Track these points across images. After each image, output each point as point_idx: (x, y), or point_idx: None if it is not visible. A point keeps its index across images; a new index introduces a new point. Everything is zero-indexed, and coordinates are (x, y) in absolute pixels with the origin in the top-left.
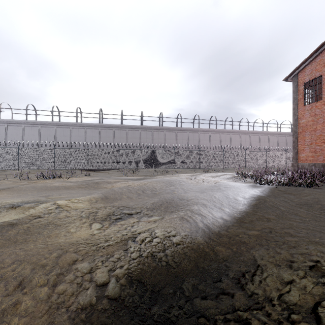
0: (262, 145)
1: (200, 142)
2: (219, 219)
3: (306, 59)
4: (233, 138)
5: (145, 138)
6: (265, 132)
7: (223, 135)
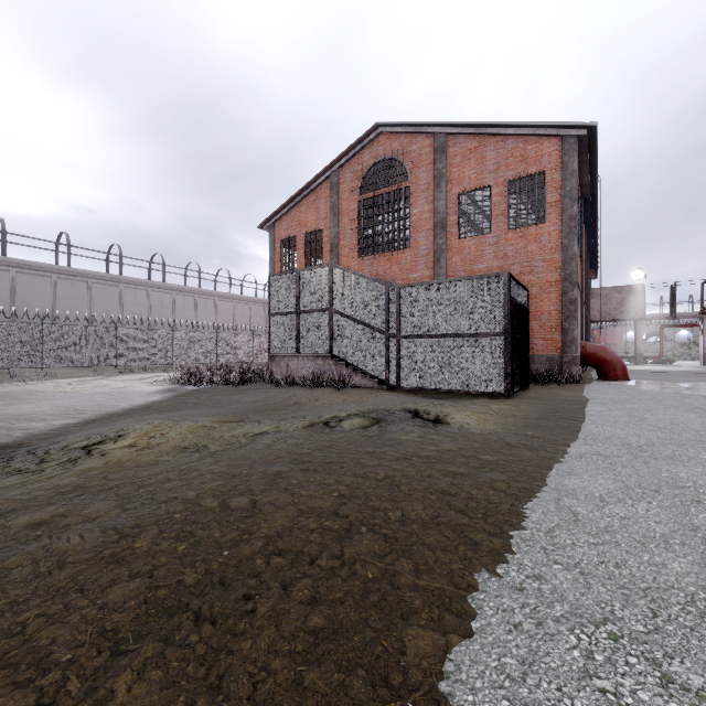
0: (255, 322)
1: (124, 309)
2: (59, 424)
3: (282, 207)
4: (201, 306)
5: None
6: (260, 300)
7: (181, 297)
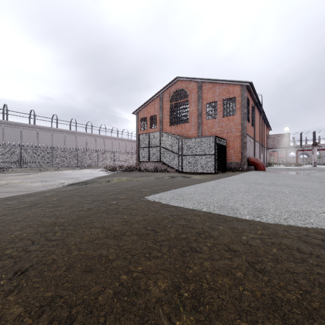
0: (128, 149)
1: (77, 144)
2: (89, 179)
3: (141, 106)
4: (106, 142)
5: (12, 135)
6: (130, 139)
7: (98, 139)
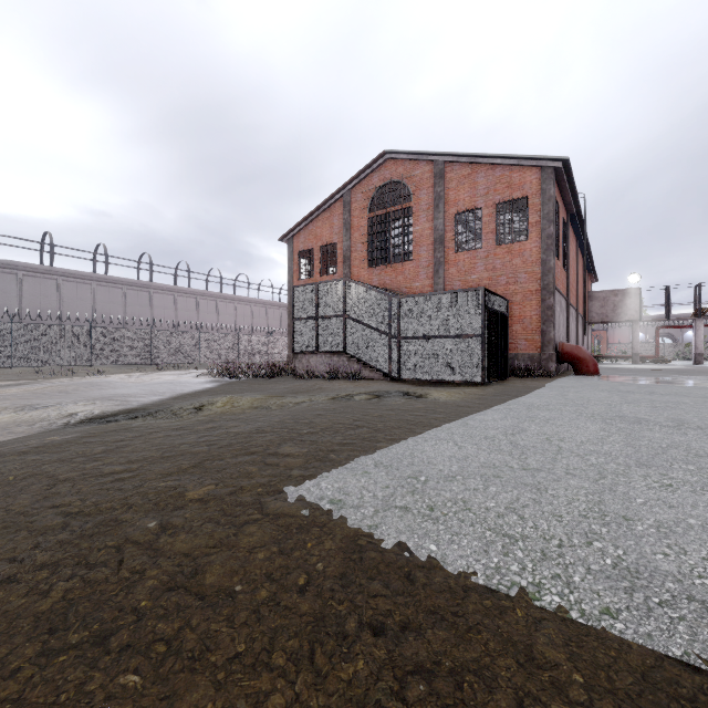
0: (272, 324)
1: (154, 312)
2: (156, 400)
3: (300, 222)
4: (222, 309)
5: None
6: (276, 303)
7: (204, 301)
